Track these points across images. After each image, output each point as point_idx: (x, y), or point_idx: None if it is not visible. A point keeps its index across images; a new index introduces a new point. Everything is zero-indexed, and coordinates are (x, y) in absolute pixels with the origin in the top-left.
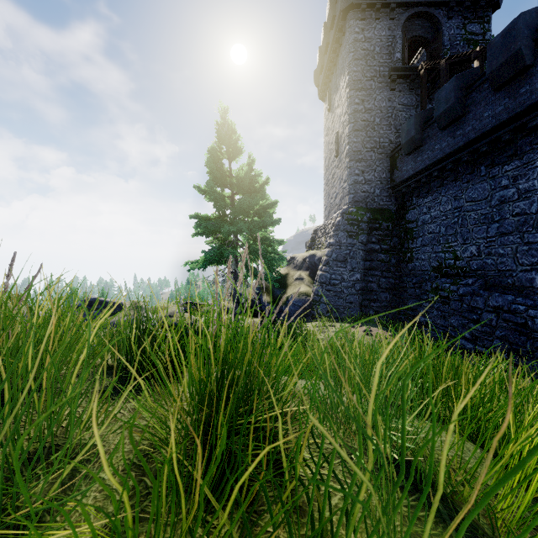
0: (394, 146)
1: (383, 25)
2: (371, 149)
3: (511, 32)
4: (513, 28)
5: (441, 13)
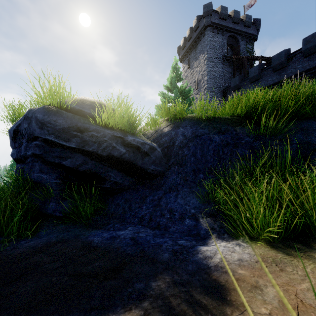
0: (224, 88)
1: (220, 37)
2: (216, 87)
3: (281, 55)
4: (281, 53)
5: (239, 37)
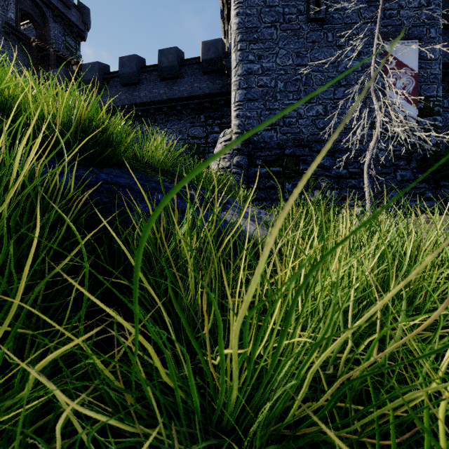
0: None
1: None
2: None
3: (94, 67)
4: (95, 65)
5: (49, 12)
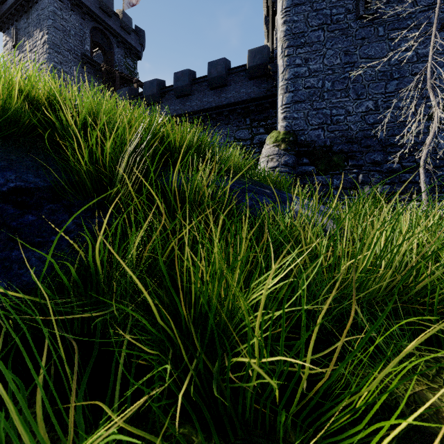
0: None
1: (77, 19)
2: None
3: (153, 84)
4: (154, 82)
5: (114, 40)
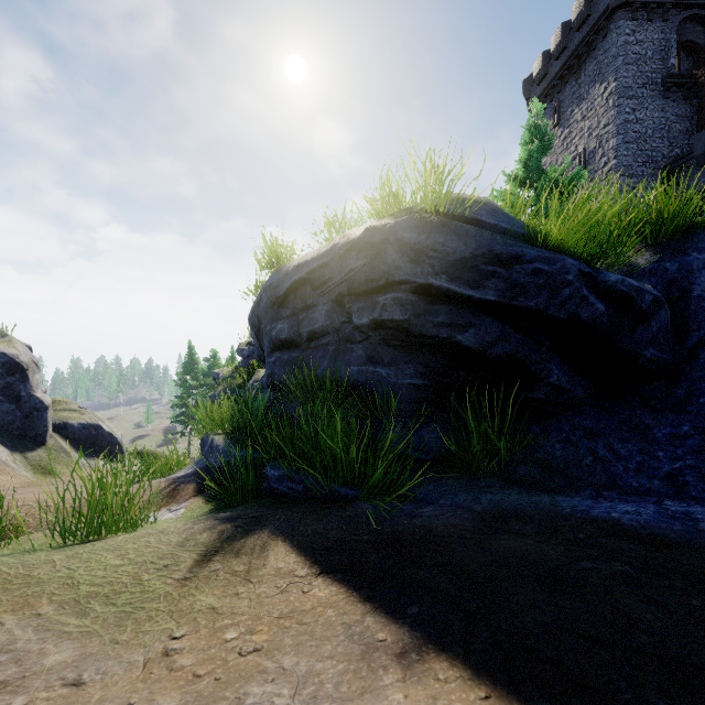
0: (667, 161)
1: (656, 27)
2: (642, 163)
3: None
4: None
5: None
